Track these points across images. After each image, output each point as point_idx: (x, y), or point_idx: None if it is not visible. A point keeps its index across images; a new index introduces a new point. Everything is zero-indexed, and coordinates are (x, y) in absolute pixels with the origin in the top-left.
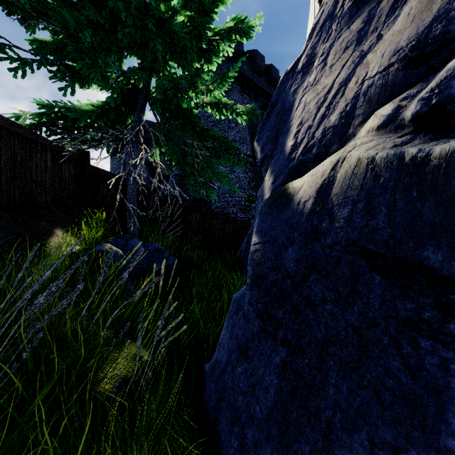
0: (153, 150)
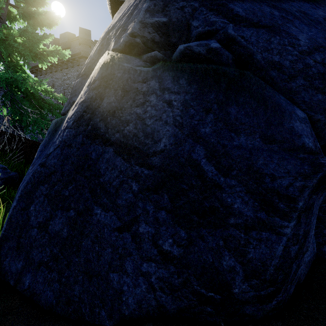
0: (1, 108)
